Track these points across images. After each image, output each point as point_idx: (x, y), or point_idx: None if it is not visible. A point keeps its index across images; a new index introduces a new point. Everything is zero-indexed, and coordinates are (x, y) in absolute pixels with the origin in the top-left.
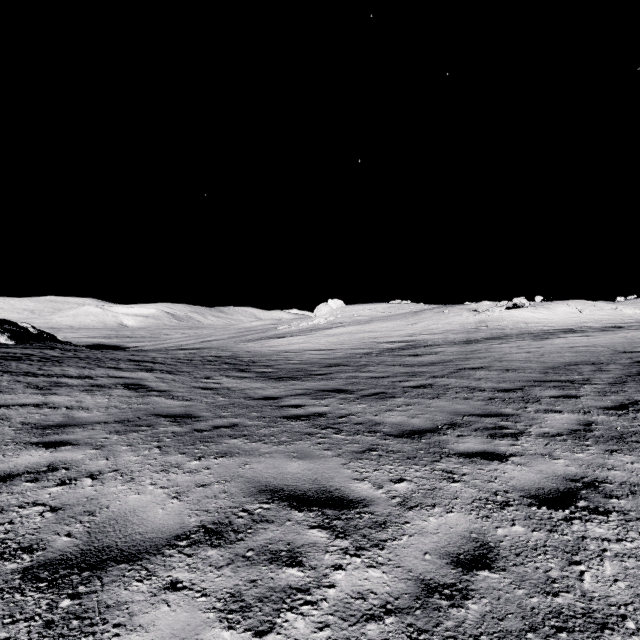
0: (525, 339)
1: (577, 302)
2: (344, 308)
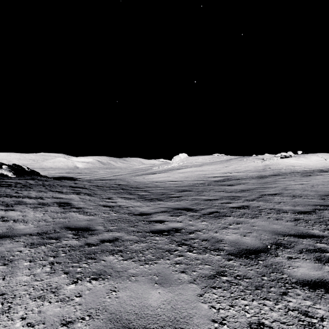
0: (296, 176)
1: (322, 154)
2: (188, 158)
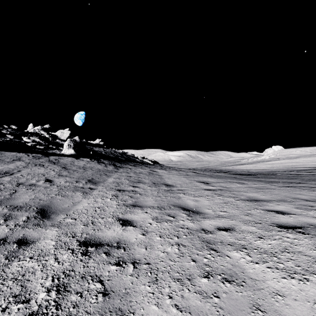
0: None
1: None
2: (282, 150)
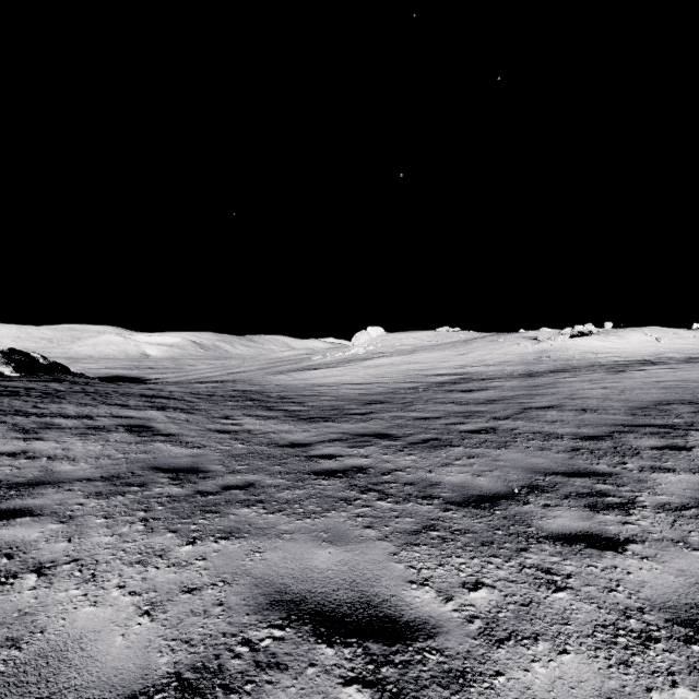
0: (597, 372)
1: (653, 329)
2: (385, 336)
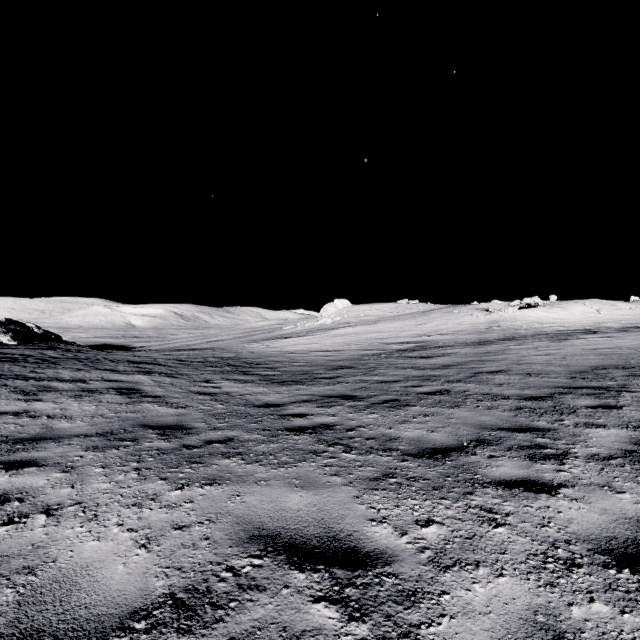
0: (542, 340)
1: (593, 301)
2: (351, 308)
